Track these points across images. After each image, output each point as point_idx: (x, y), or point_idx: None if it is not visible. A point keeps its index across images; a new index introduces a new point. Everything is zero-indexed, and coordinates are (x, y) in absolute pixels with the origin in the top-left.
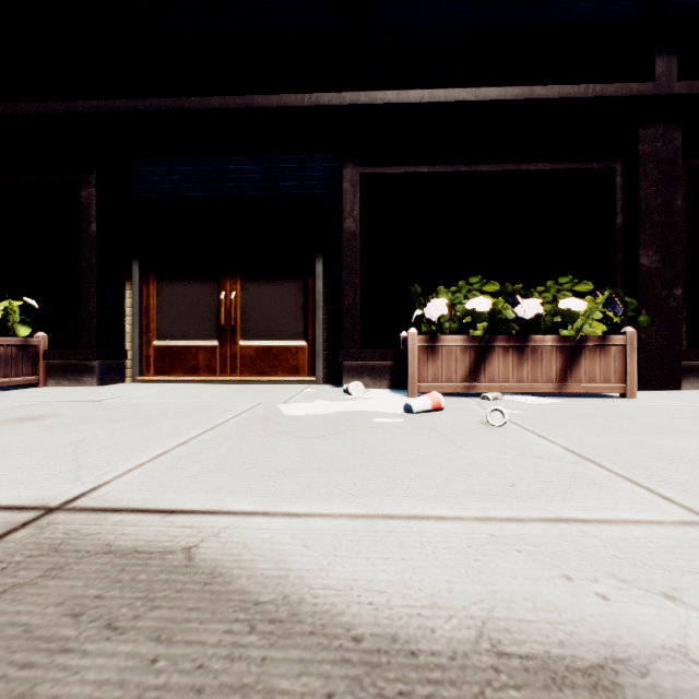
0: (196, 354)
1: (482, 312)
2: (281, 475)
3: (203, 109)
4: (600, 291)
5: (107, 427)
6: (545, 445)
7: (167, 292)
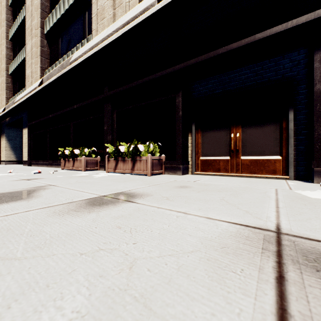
0: (218, 163)
1: None
2: None
3: (228, 51)
4: None
5: (221, 194)
6: None
7: (206, 136)
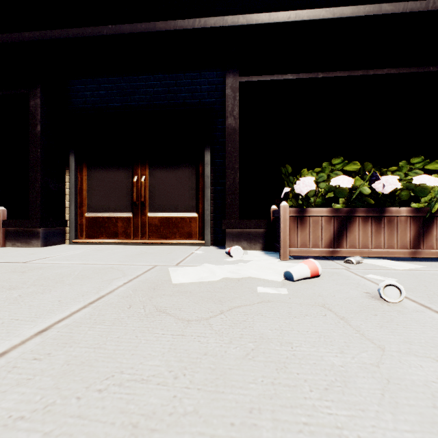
0: (116, 223)
1: (343, 188)
2: None
3: (118, 34)
4: None
5: None
6: None
7: (95, 177)
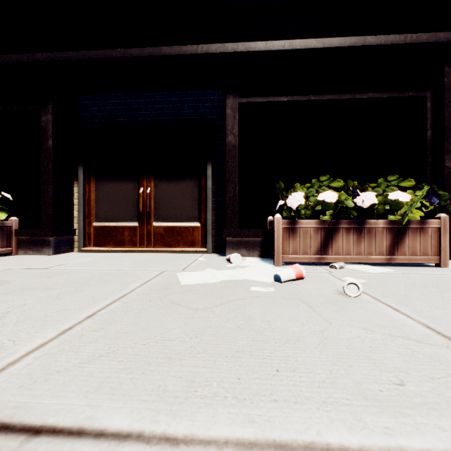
0: (122, 232)
1: (329, 202)
2: (167, 363)
3: (126, 57)
4: (417, 186)
5: (37, 296)
6: (404, 320)
7: (103, 188)
